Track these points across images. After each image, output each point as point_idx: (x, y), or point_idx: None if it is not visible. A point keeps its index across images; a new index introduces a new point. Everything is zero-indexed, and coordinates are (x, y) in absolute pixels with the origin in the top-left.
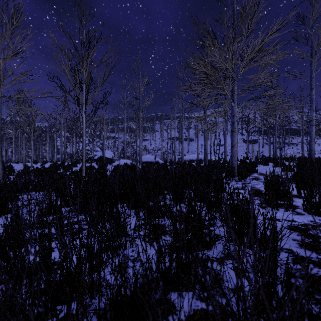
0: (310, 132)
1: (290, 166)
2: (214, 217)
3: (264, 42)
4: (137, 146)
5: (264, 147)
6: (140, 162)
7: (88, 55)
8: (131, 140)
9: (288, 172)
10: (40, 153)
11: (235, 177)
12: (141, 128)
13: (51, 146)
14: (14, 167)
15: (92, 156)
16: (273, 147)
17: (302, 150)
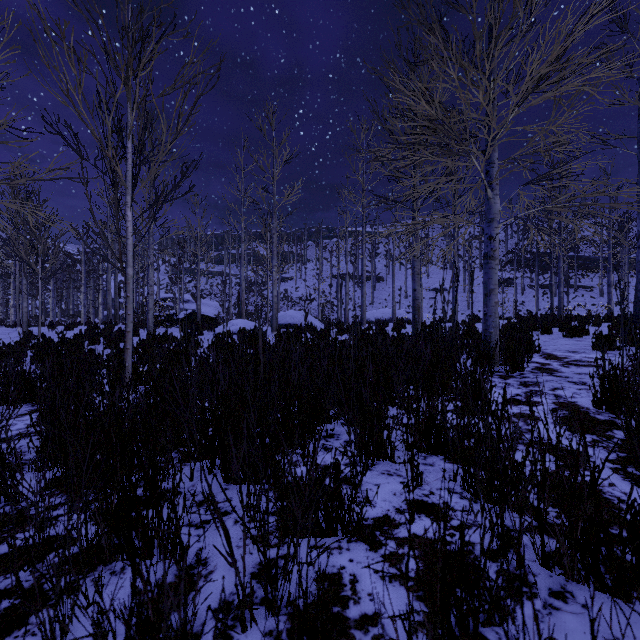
0: (637, 261)
1: (613, 337)
2: (524, 556)
3: (574, 37)
4: (270, 291)
5: (526, 293)
6: (274, 326)
7: (139, 65)
8: (258, 279)
9: (610, 352)
10: (71, 305)
11: (496, 365)
12: (275, 253)
13: (92, 292)
14: (4, 337)
15: (173, 312)
16: (551, 294)
17: (608, 301)
